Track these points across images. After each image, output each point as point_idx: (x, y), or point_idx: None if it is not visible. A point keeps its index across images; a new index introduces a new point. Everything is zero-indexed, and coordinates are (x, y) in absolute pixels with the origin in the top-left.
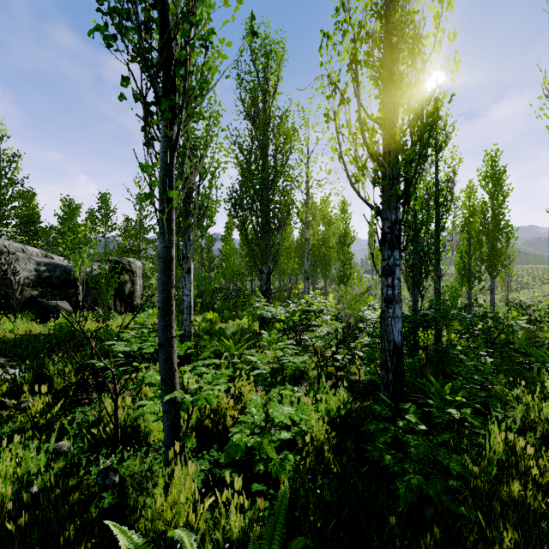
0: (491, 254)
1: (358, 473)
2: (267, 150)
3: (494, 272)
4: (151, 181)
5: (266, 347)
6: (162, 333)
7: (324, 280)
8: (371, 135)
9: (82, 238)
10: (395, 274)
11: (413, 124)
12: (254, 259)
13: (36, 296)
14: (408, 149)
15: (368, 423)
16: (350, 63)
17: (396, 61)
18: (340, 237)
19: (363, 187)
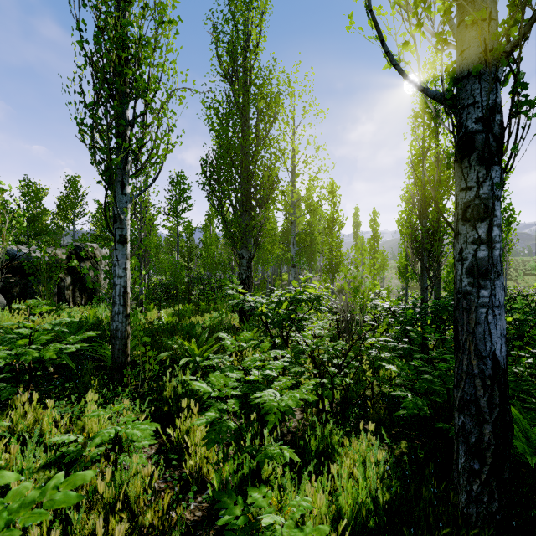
0: None
1: None
2: (247, 113)
3: None
4: None
5: (227, 367)
6: None
7: (310, 271)
8: None
9: None
10: (493, 215)
11: None
12: (232, 242)
13: None
14: None
15: None
16: None
17: None
18: (329, 222)
19: (416, 53)
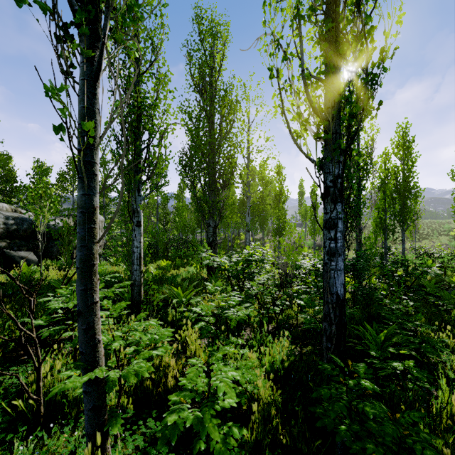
0: (402, 210)
1: (310, 447)
2: (213, 118)
3: (405, 225)
4: (59, 109)
5: (210, 300)
6: (81, 298)
7: (262, 232)
8: (315, 88)
9: (43, 194)
10: (337, 227)
11: (359, 76)
12: (202, 214)
13: (4, 247)
14: (353, 102)
15: (319, 388)
16: (294, 18)
17: (339, 17)
18: (276, 195)
19: (305, 142)
